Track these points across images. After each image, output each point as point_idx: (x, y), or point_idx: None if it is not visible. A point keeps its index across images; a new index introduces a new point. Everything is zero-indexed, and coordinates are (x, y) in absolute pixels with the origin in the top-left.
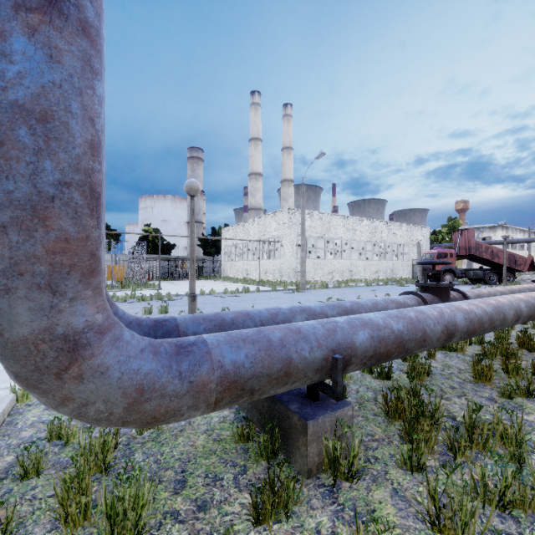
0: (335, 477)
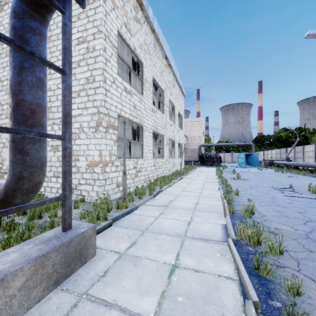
0: None
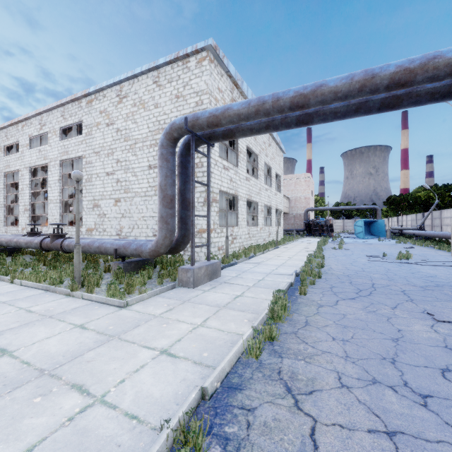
0: (154, 267)
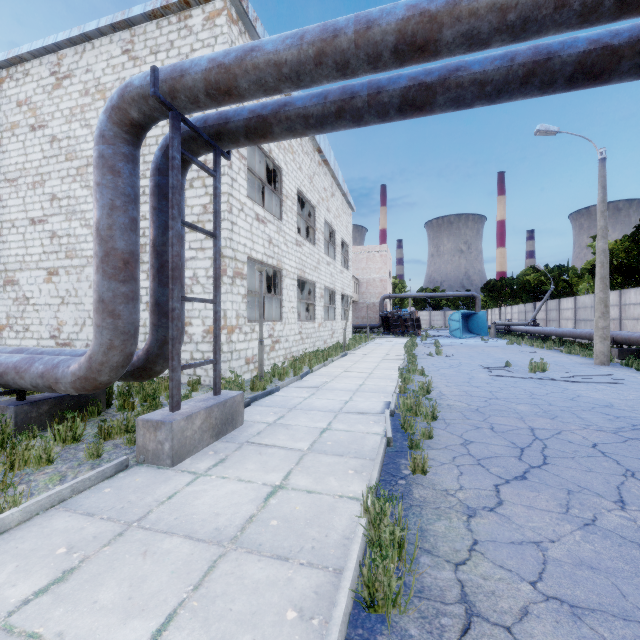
0: (106, 406)
